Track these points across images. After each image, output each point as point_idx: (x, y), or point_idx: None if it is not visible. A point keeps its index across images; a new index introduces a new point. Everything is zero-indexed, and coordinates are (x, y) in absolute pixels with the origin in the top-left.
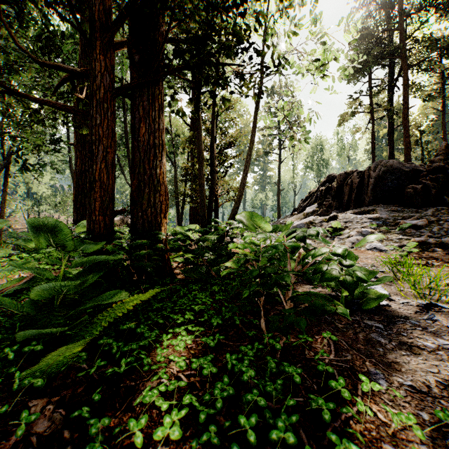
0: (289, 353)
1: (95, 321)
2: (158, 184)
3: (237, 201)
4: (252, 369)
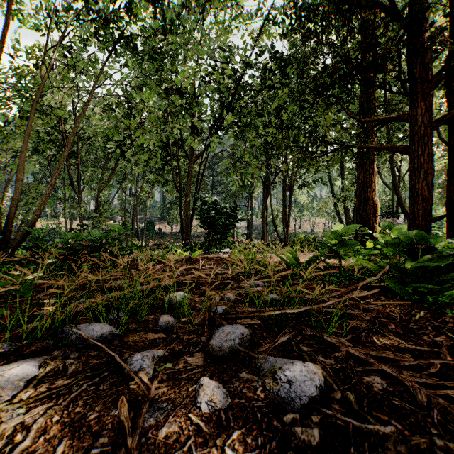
0: None
1: (453, 287)
2: None
3: None
4: None
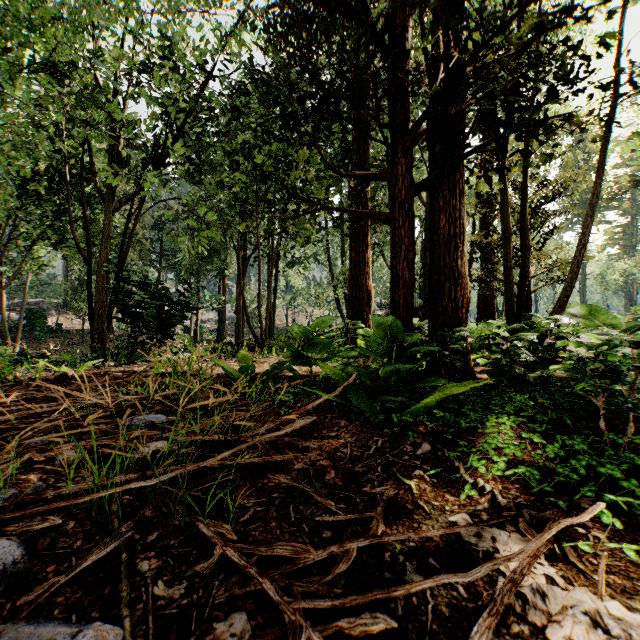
0: (635, 454)
1: (425, 397)
2: (459, 277)
3: (566, 287)
4: (585, 453)
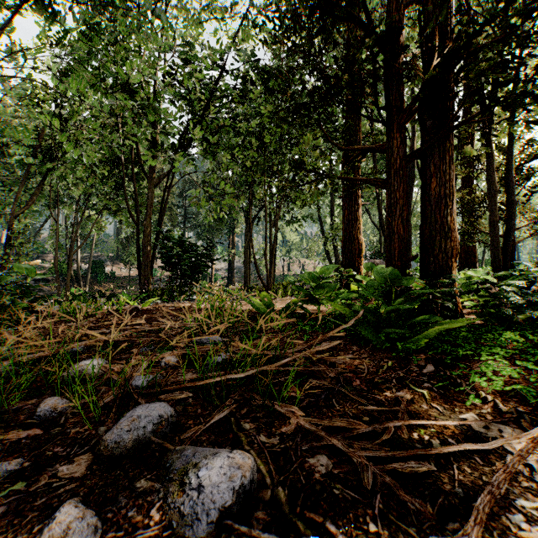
0: None
1: (423, 331)
2: (449, 231)
3: None
4: None
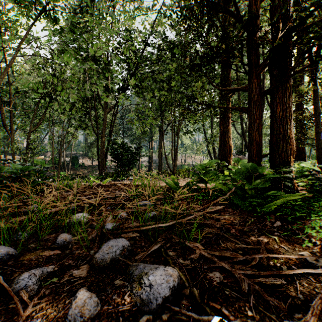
0: None
1: (272, 200)
2: (288, 139)
3: None
4: None
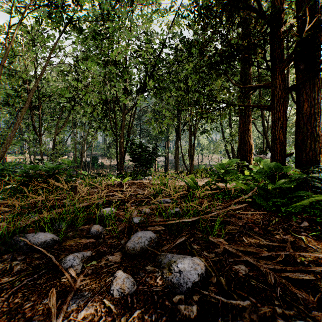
0: None
1: (299, 201)
2: (317, 137)
3: None
4: None
